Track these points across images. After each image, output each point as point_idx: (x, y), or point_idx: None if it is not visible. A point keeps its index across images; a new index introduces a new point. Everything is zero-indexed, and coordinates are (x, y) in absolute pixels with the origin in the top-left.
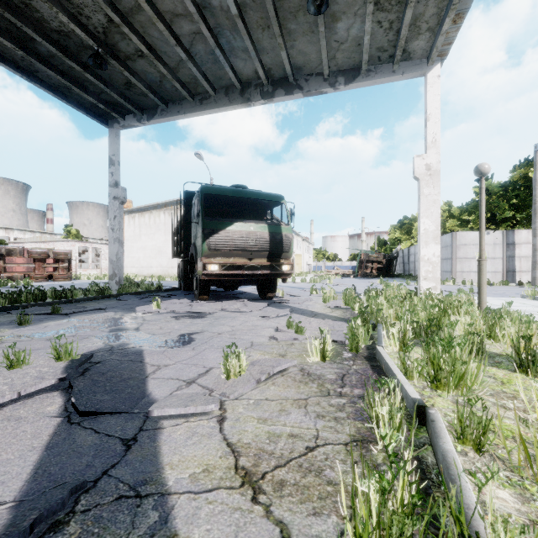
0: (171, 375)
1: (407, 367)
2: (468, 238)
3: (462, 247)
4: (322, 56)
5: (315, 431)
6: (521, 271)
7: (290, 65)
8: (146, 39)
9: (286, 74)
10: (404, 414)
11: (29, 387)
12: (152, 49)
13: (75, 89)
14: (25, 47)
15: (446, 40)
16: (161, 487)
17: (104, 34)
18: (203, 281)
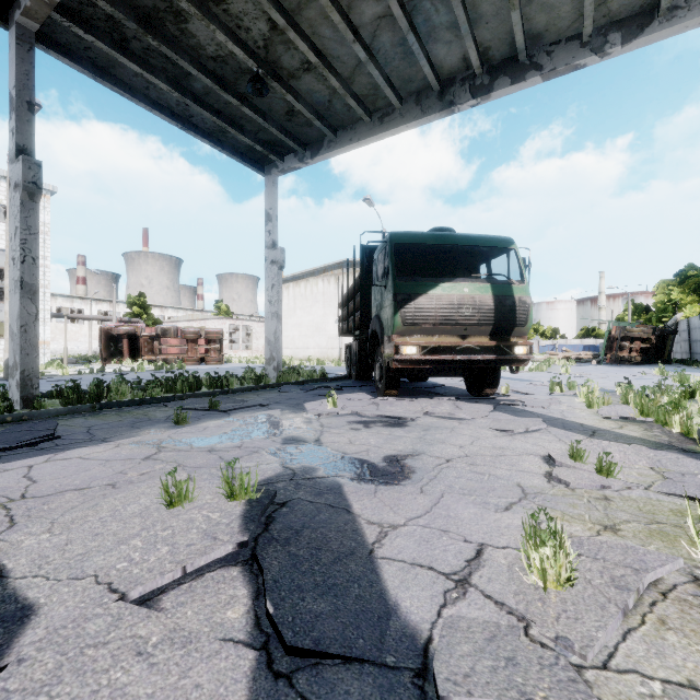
0: (413, 554)
1: None
2: None
3: None
4: (584, 3)
5: None
6: None
7: (523, 34)
8: (315, 43)
9: (512, 51)
10: None
11: (197, 559)
12: (322, 55)
13: (230, 131)
14: (180, 87)
15: None
16: None
17: (265, 48)
18: (393, 369)
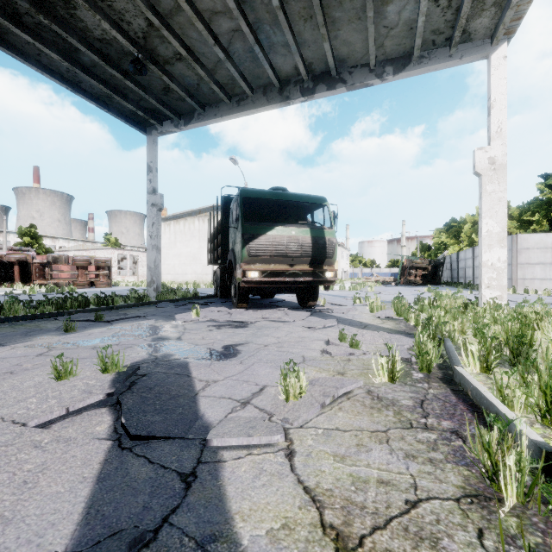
0: (222, 393)
1: (505, 396)
2: (531, 241)
3: (524, 251)
4: (369, 45)
5: (410, 478)
6: None
7: (333, 58)
8: (185, 40)
9: (328, 68)
10: None
11: (77, 403)
12: (190, 51)
13: (116, 97)
14: (70, 58)
15: (515, 15)
16: (235, 547)
17: (144, 38)
18: (242, 288)
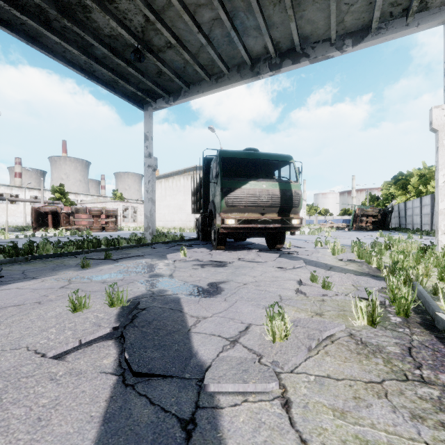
0: (211, 330)
1: None
2: None
3: None
4: (331, 21)
5: None
6: None
7: (298, 36)
8: (174, 31)
9: (293, 45)
10: None
11: (88, 336)
12: (178, 39)
13: (120, 82)
14: (87, 53)
15: None
16: None
17: (142, 32)
18: (221, 233)
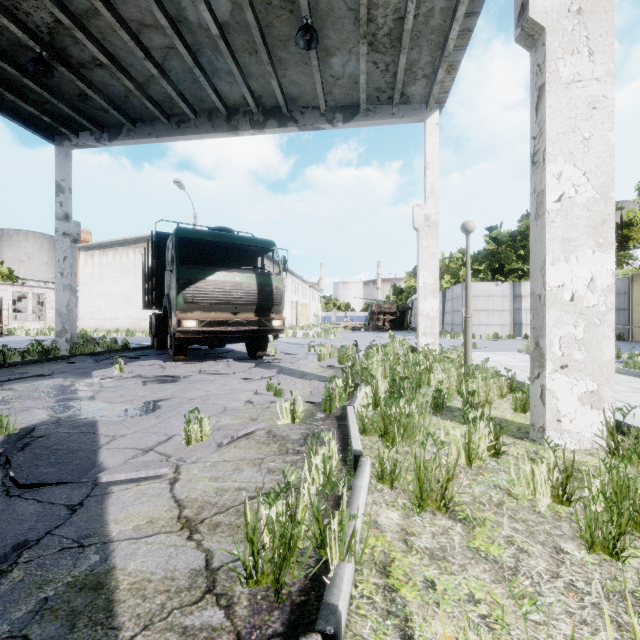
0: (127, 444)
1: (365, 424)
2: (478, 289)
3: (472, 299)
4: (317, 90)
5: (262, 484)
6: (527, 324)
7: (283, 96)
8: (106, 47)
9: (279, 103)
10: (348, 465)
11: None
12: (114, 59)
13: (8, 95)
14: None
15: (443, 89)
16: (105, 537)
17: (50, 34)
18: (178, 339)
